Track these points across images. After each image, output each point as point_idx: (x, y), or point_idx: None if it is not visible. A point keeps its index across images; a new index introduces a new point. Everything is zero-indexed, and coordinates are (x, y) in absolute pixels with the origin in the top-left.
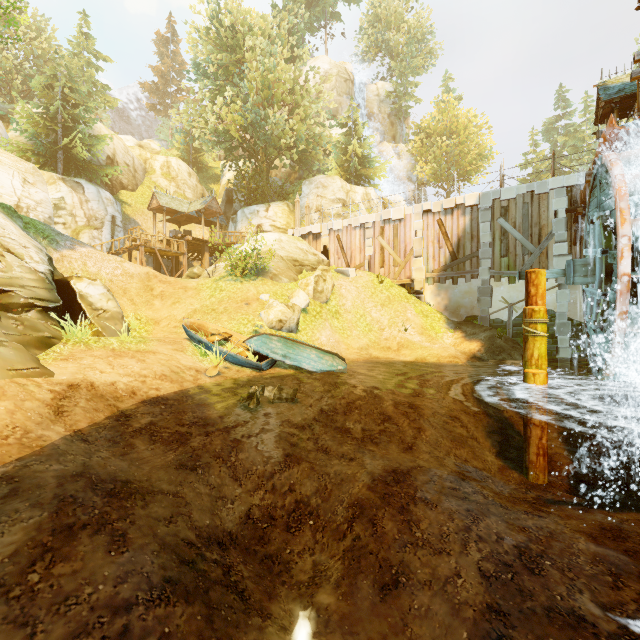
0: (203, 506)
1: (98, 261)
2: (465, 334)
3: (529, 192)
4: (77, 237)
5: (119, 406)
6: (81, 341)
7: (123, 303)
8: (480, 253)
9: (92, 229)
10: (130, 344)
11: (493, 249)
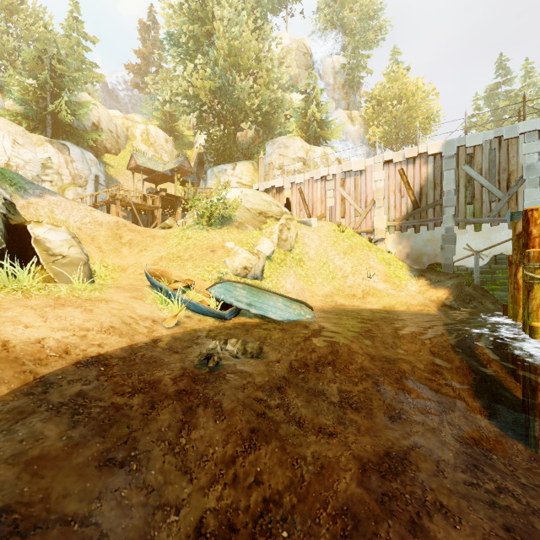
0: (130, 531)
1: (67, 209)
2: (430, 282)
3: (497, 138)
4: (63, 193)
5: (39, 372)
6: (20, 288)
7: (90, 250)
8: (444, 201)
9: (77, 187)
10: (82, 291)
11: (457, 197)
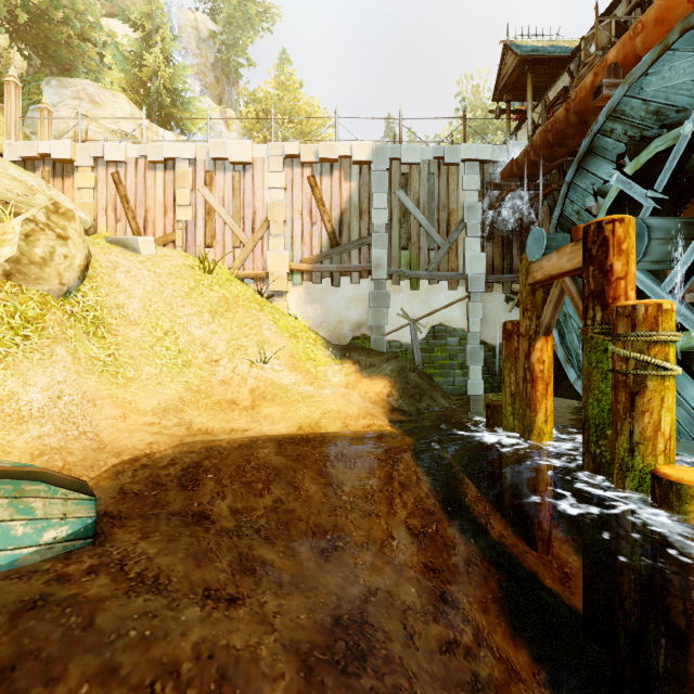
0: None
1: None
2: (360, 366)
3: (436, 159)
4: None
5: None
6: None
7: None
8: (373, 239)
9: None
10: None
11: (390, 235)
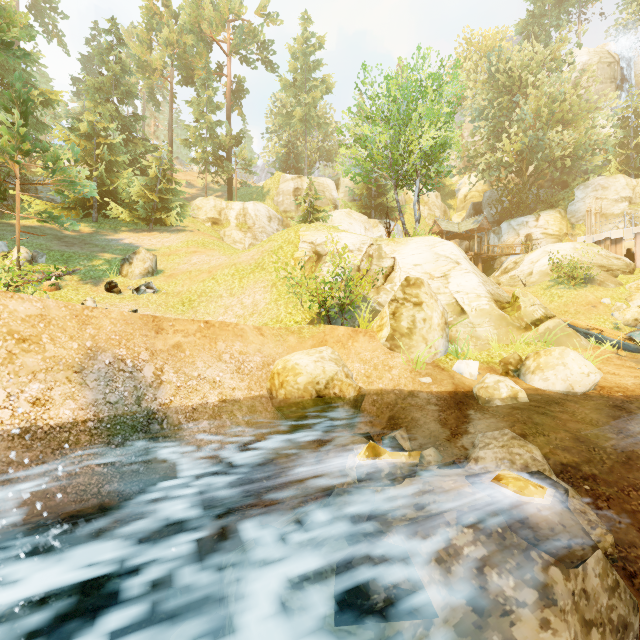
0: None
1: None
2: None
3: None
4: None
5: None
6: None
7: None
8: None
9: None
10: None
11: None
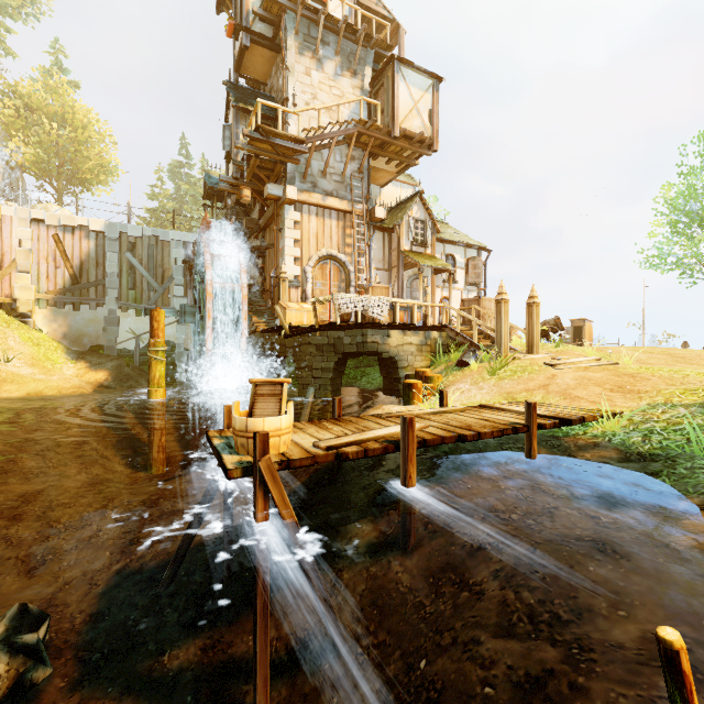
0: None
1: None
2: (90, 364)
3: (155, 236)
4: None
5: None
6: None
7: None
8: (107, 282)
9: None
10: None
11: (121, 280)
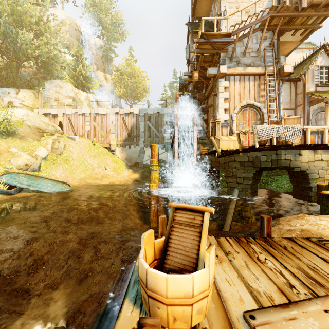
0: None
1: None
2: (133, 170)
3: (158, 112)
4: None
5: None
6: None
7: None
8: (140, 135)
9: None
10: None
11: (145, 134)
